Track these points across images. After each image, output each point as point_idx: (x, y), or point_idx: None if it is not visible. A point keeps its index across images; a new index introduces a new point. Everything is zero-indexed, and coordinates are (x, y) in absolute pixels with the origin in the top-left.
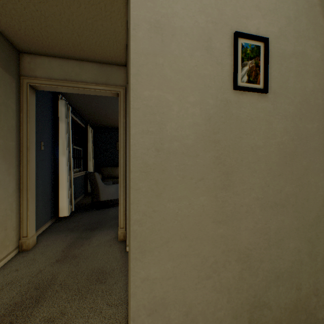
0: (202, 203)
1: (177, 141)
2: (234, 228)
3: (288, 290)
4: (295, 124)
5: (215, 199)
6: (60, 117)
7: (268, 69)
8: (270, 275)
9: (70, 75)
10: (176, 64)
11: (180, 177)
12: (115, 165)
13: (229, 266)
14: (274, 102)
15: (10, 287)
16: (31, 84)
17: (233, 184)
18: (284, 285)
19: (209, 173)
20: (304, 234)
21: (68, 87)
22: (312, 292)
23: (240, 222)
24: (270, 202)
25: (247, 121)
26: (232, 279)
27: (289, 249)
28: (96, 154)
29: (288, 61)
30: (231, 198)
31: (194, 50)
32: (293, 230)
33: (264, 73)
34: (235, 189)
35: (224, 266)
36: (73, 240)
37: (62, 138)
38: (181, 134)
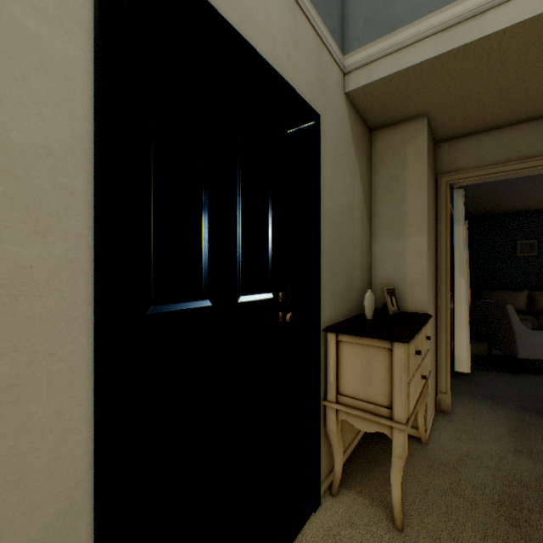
0: None
1: None
2: None
3: None
4: None
5: None
6: (455, 216)
7: None
8: None
9: (515, 151)
10: None
11: None
12: (511, 286)
13: None
14: None
15: (472, 462)
16: (451, 182)
17: None
18: None
19: None
20: None
21: (513, 171)
22: None
23: None
24: None
25: None
26: None
27: None
28: (468, 266)
29: None
30: None
31: None
32: None
33: None
34: None
35: None
36: (512, 421)
37: (457, 250)
38: None
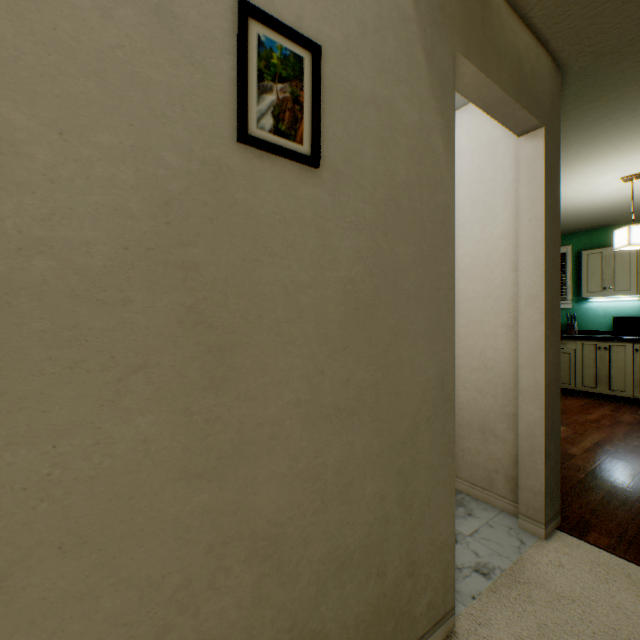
0: (143, 433)
1: (48, 256)
2: (241, 483)
3: (364, 584)
4: (376, 243)
5: (187, 417)
6: None
7: (323, 116)
8: (327, 566)
9: None
10: (44, 16)
11: (61, 366)
12: None
13: (227, 579)
14: (335, 190)
15: None
16: None
17: (238, 375)
18: (355, 578)
19: (166, 350)
20: (392, 462)
21: None
22: (405, 571)
23: (257, 465)
24: (326, 408)
25: (275, 225)
26: (234, 610)
27: (365, 499)
28: None
29: (364, 112)
30: (232, 410)
31: (116, 0)
32: (372, 459)
33: (312, 121)
34: (244, 387)
35: (211, 585)
36: None
37: None
38: (67, 237)
